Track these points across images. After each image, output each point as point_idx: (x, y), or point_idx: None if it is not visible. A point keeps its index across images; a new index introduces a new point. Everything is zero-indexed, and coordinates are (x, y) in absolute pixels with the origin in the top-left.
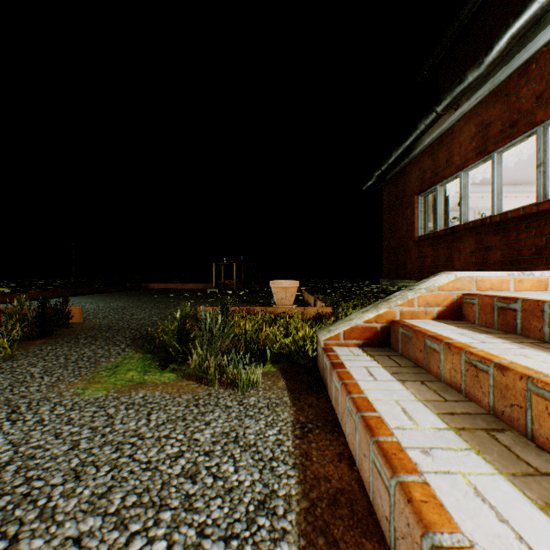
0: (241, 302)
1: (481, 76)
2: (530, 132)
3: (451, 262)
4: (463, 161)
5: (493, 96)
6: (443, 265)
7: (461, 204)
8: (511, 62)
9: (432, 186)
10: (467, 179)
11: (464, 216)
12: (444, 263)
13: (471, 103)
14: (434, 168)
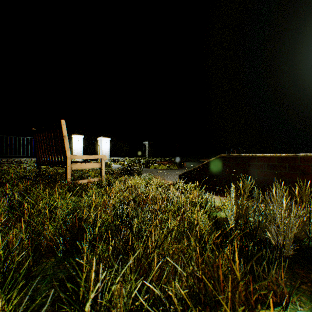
0: None
1: None
2: None
3: None
4: None
5: None
6: None
7: None
8: None
9: None
10: None
11: None
12: None
13: None
14: None
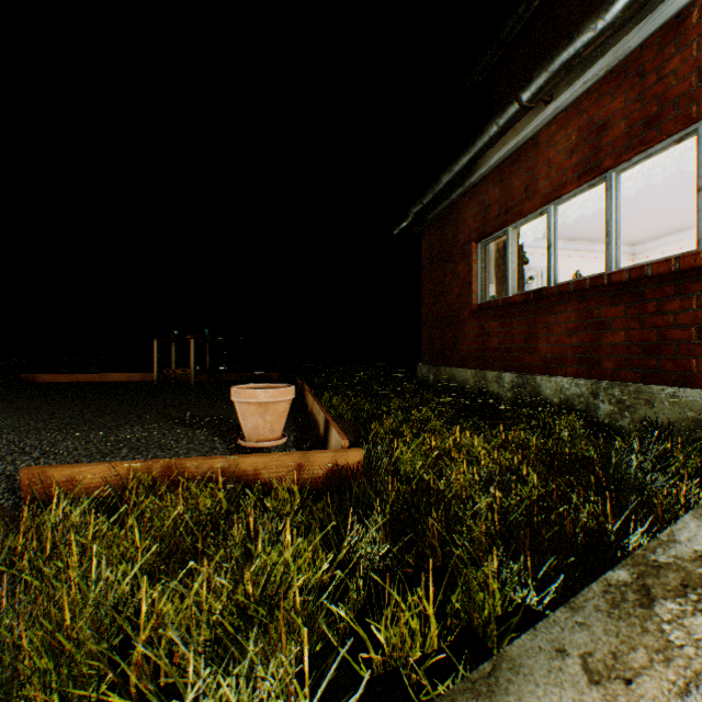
0: (177, 426)
1: (611, 28)
2: (685, 133)
3: (534, 344)
4: (556, 188)
5: (613, 79)
6: (521, 349)
7: (551, 256)
8: (658, 10)
9: (500, 229)
10: (532, 227)
11: (555, 274)
12: (522, 345)
13: (575, 91)
14: (505, 200)
